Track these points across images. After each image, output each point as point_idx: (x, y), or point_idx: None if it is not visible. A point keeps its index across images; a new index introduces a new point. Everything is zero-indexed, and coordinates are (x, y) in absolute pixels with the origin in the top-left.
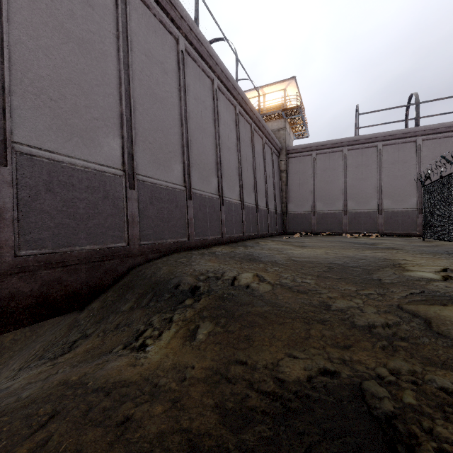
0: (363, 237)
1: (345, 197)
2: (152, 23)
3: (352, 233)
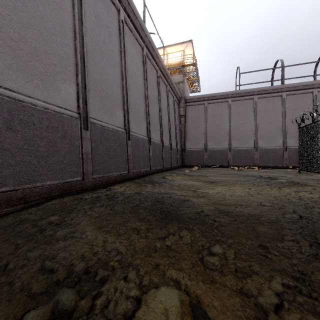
0: (246, 169)
1: (230, 137)
2: None
3: (235, 166)
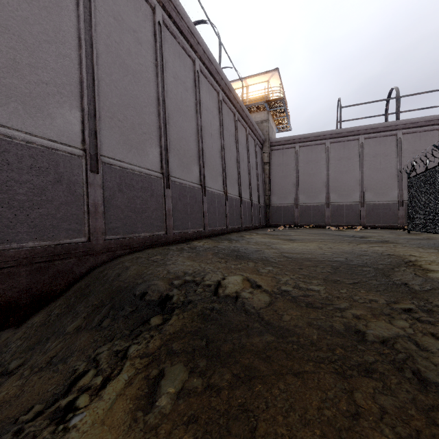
0: (347, 230)
1: (328, 189)
2: None
3: (335, 226)
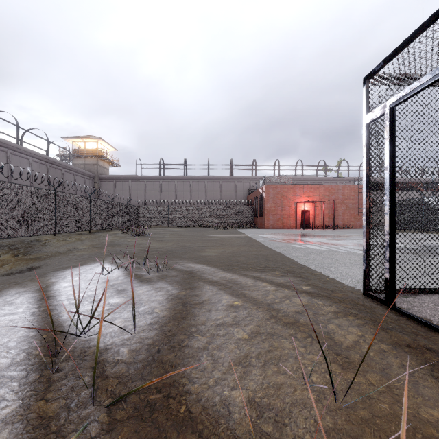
0: None
1: None
2: None
3: None
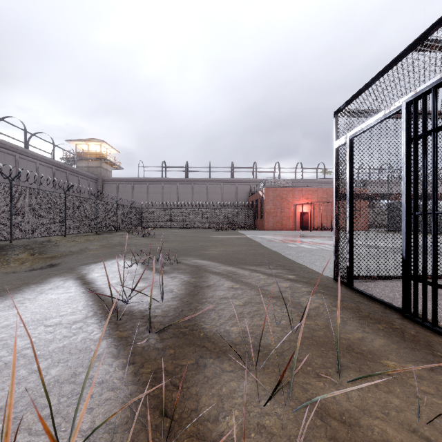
0: None
1: None
2: (3, 156)
3: None
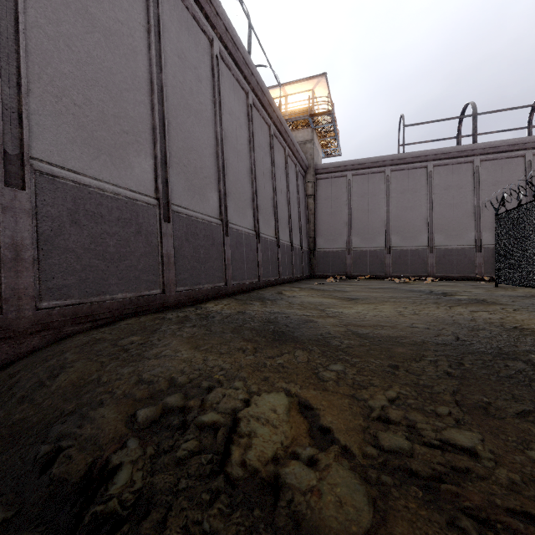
0: (414, 282)
1: (388, 230)
2: None
3: (397, 277)
